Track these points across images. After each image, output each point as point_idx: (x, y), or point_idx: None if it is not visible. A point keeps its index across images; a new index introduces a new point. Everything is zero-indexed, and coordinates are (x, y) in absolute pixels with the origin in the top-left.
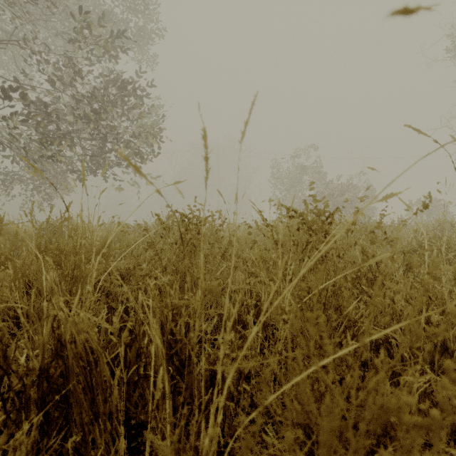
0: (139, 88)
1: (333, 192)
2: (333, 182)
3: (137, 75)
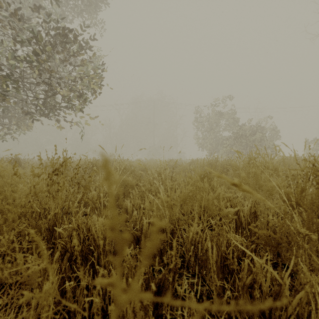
0: (83, 40)
1: (245, 133)
2: (245, 125)
3: (81, 27)
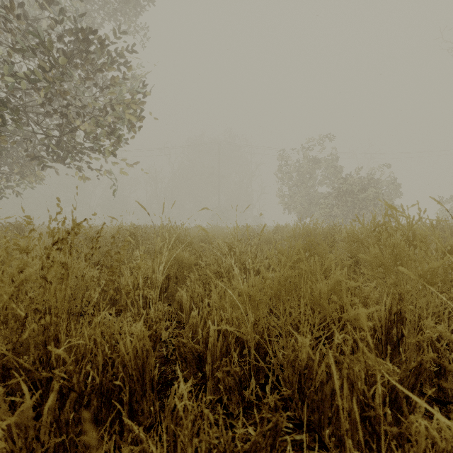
0: (116, 51)
1: (351, 188)
2: (351, 176)
3: (113, 31)
